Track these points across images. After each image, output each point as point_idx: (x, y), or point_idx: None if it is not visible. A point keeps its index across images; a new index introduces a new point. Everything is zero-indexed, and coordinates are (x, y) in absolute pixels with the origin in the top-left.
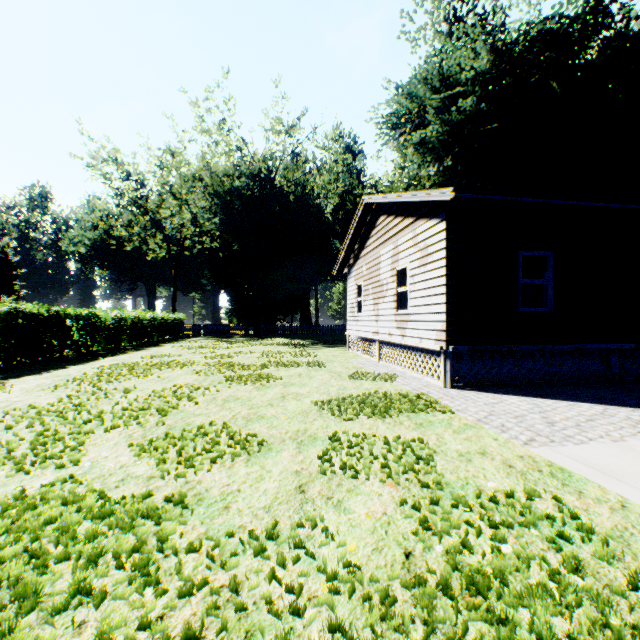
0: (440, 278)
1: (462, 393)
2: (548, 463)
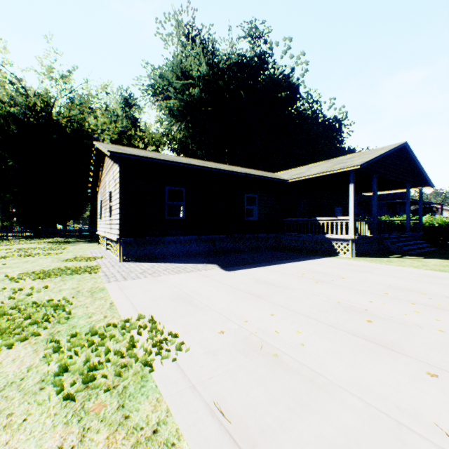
0: (118, 199)
1: (125, 264)
2: (102, 288)
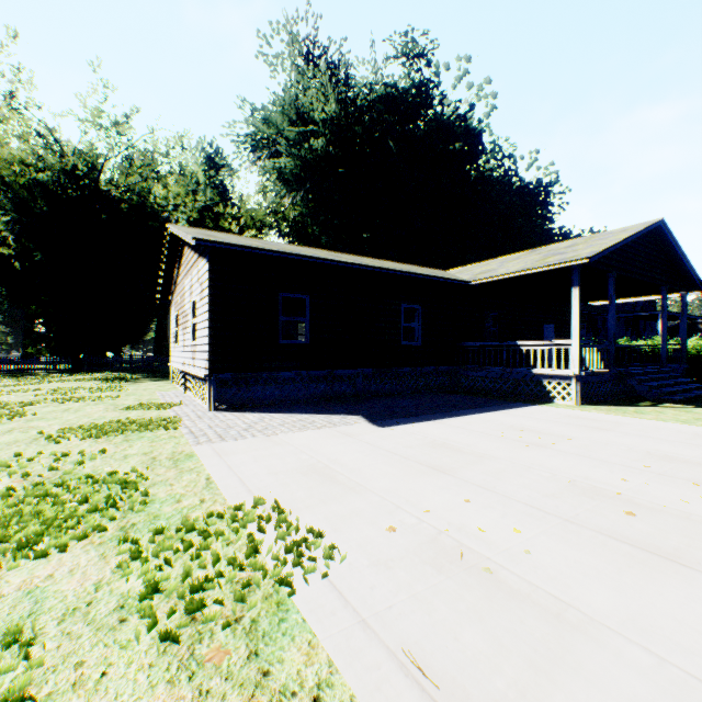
0: (207, 313)
1: (217, 414)
2: (189, 453)
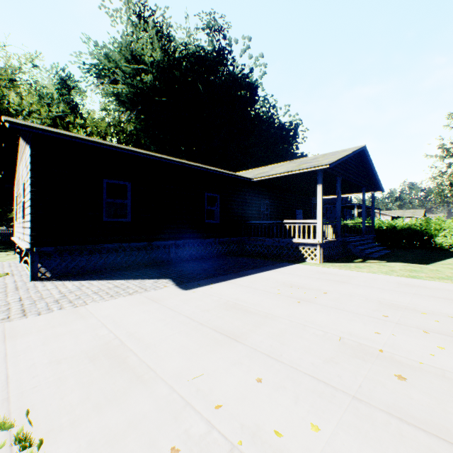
0: (30, 193)
1: (38, 284)
2: None
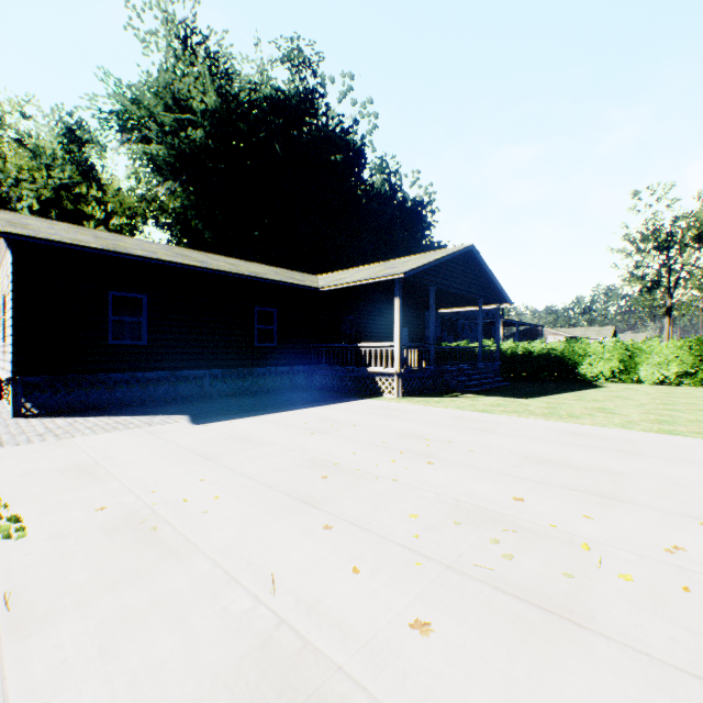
0: (11, 310)
1: (21, 421)
2: None
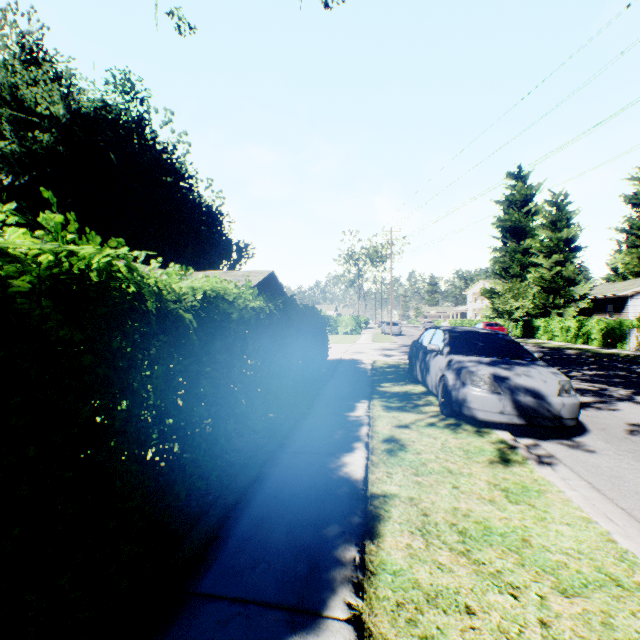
0: None
1: None
2: None
